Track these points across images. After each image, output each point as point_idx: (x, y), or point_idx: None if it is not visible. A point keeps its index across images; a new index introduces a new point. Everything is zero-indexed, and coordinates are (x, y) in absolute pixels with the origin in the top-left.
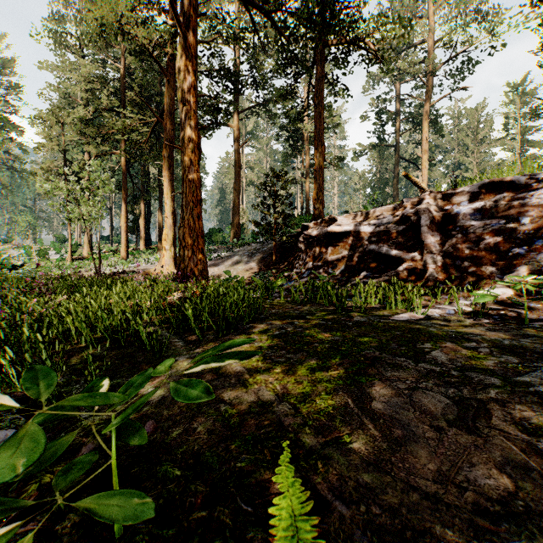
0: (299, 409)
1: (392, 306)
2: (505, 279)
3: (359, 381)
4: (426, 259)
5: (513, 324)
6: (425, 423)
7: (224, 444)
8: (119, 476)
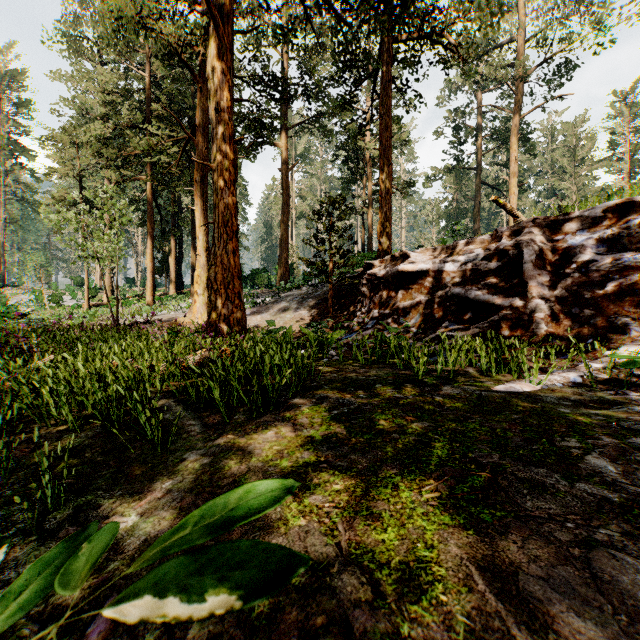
0: (381, 585)
1: (491, 370)
2: None
3: (479, 518)
4: (531, 305)
5: None
6: None
7: None
8: None
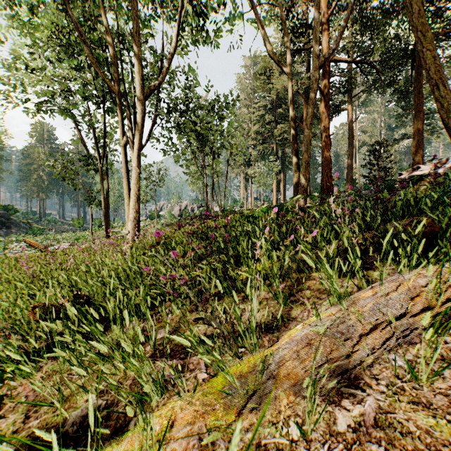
0: None
1: None
2: None
3: None
4: None
5: None
6: None
7: None
8: None
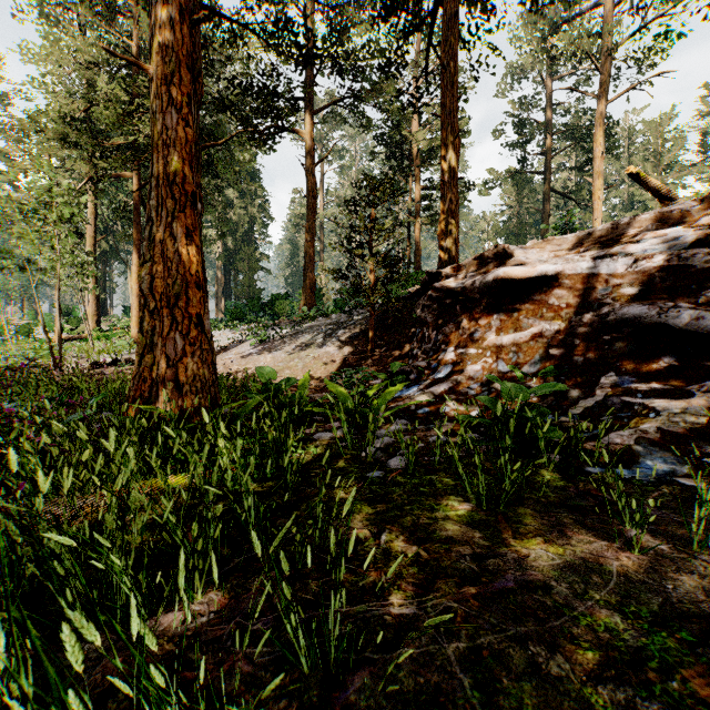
0: None
1: None
2: None
3: None
4: None
5: None
6: None
7: None
8: None
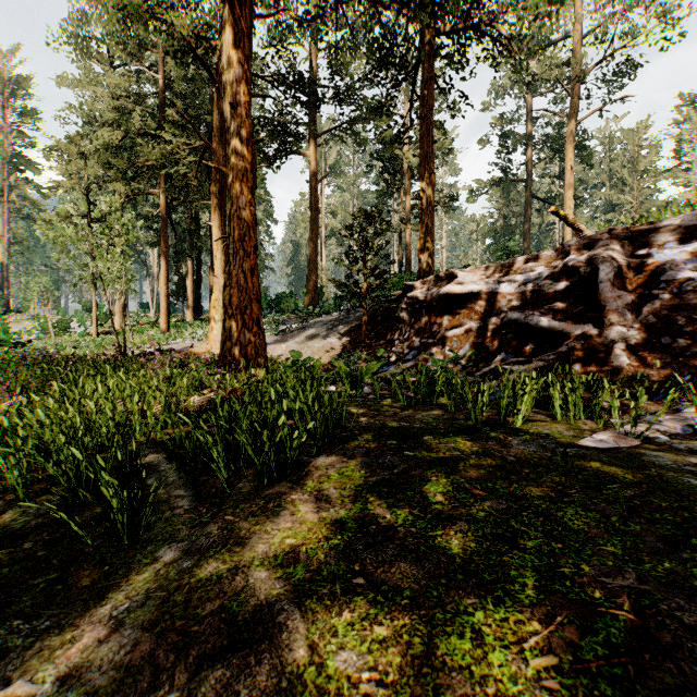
0: None
1: (568, 416)
2: None
3: None
4: (609, 334)
5: None
6: None
7: None
8: None
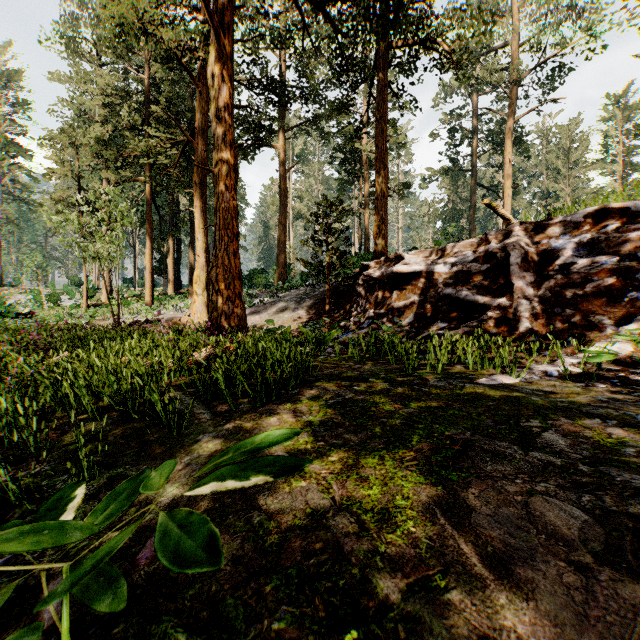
0: (366, 523)
1: (477, 366)
2: (620, 331)
3: (448, 478)
4: (517, 305)
5: (639, 391)
6: (558, 556)
7: (255, 582)
8: (94, 638)
